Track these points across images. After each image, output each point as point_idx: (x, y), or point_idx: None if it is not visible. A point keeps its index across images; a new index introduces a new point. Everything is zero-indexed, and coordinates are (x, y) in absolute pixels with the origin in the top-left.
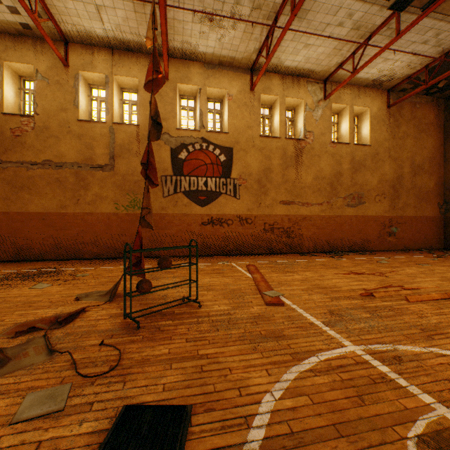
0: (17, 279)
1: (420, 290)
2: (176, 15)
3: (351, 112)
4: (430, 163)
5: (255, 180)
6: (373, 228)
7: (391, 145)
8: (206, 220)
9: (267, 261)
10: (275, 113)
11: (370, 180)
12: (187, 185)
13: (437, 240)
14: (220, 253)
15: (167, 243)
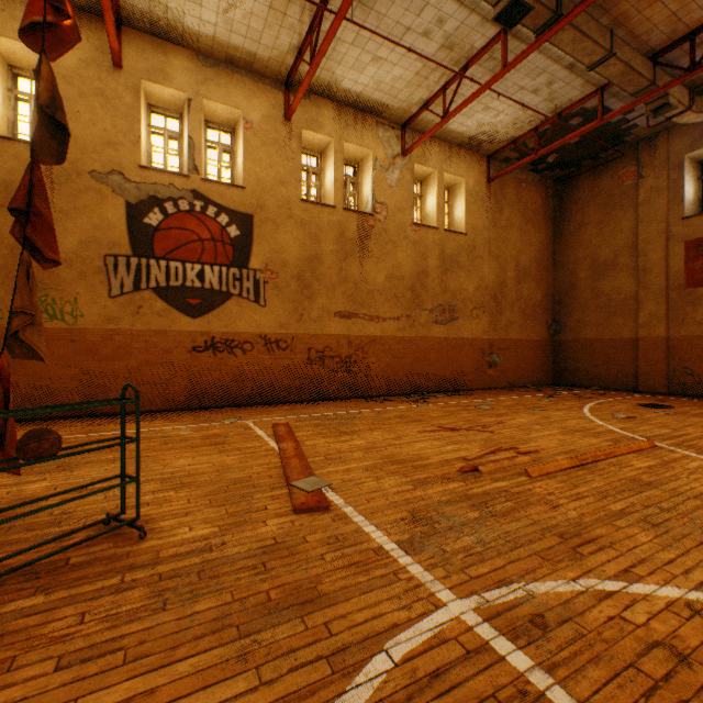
0: None
1: (541, 452)
2: None
3: (440, 182)
4: (538, 266)
5: (293, 275)
6: (470, 356)
7: (492, 236)
8: (202, 343)
9: (312, 415)
10: (327, 166)
11: (466, 285)
12: (162, 276)
13: (546, 372)
14: (229, 402)
15: (119, 387)
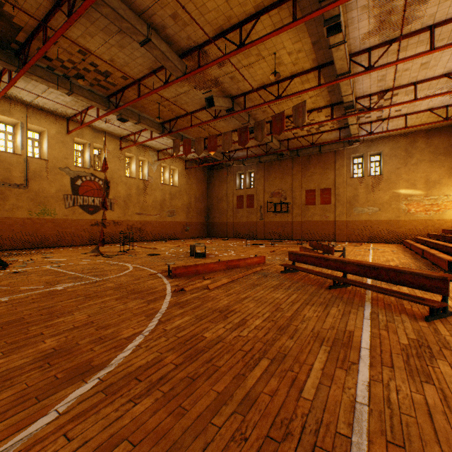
0: (12, 256)
1: None
2: (90, 114)
3: (170, 169)
4: (202, 197)
5: (123, 200)
6: (180, 227)
7: (187, 187)
8: (94, 223)
9: (135, 244)
10: (132, 163)
11: (178, 204)
12: (82, 201)
13: (205, 233)
14: None
15: (68, 237)
